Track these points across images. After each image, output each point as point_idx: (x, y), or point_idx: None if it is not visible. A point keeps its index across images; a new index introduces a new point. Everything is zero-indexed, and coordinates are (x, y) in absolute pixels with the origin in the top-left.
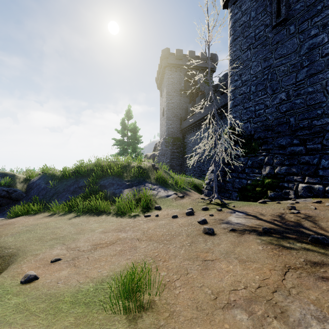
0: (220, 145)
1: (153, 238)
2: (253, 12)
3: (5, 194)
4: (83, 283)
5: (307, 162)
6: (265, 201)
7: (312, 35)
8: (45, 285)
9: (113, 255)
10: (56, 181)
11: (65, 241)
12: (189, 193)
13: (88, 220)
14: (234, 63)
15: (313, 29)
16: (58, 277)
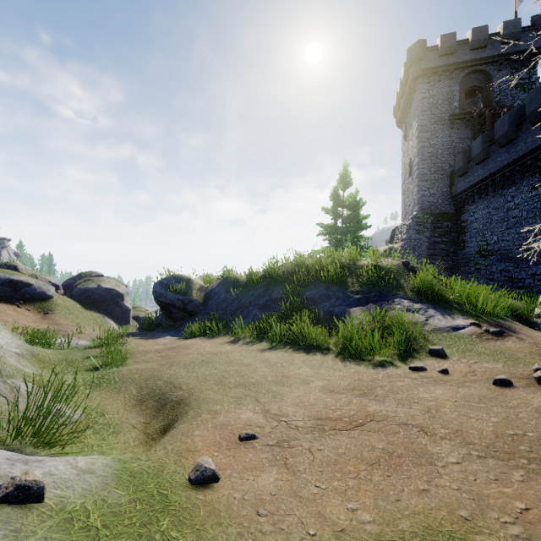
0: None
1: (472, 439)
2: None
3: (181, 304)
4: (318, 540)
5: None
6: None
7: None
8: (232, 508)
9: (372, 464)
10: (239, 289)
11: (258, 394)
12: (514, 325)
13: (292, 358)
14: None
15: None
16: (256, 489)
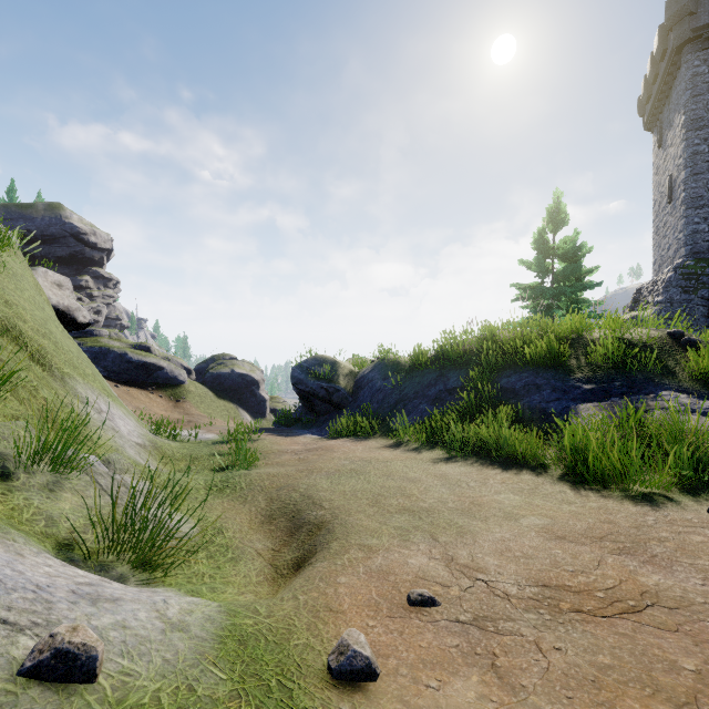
0: None
1: None
2: None
3: (324, 394)
4: None
5: None
6: None
7: None
8: None
9: (682, 704)
10: (400, 374)
11: (434, 528)
12: None
13: (483, 476)
14: None
15: None
16: None
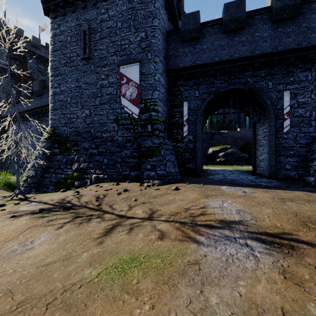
0: (41, 143)
1: None
2: (69, 37)
3: None
4: None
5: (98, 160)
6: (65, 190)
7: (102, 78)
8: None
9: None
10: None
11: None
12: None
13: None
14: (54, 71)
15: (102, 74)
16: None
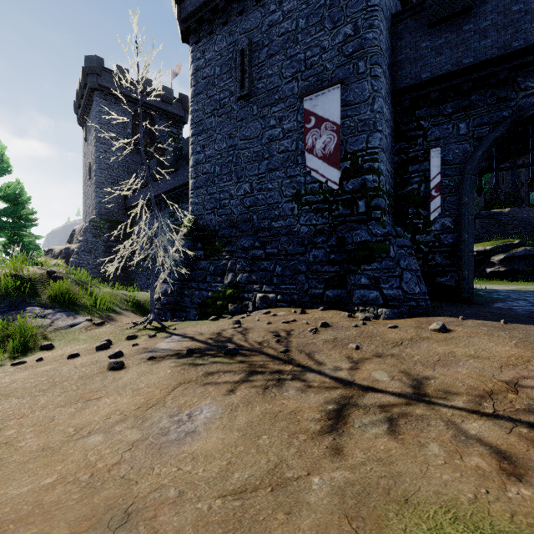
0: (178, 242)
1: (15, 394)
2: (218, 67)
3: None
4: None
5: (265, 269)
6: (217, 318)
7: (271, 125)
8: None
9: None
10: None
11: None
12: (118, 316)
13: None
14: (196, 127)
15: (272, 119)
16: None
